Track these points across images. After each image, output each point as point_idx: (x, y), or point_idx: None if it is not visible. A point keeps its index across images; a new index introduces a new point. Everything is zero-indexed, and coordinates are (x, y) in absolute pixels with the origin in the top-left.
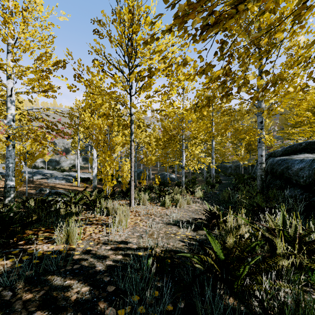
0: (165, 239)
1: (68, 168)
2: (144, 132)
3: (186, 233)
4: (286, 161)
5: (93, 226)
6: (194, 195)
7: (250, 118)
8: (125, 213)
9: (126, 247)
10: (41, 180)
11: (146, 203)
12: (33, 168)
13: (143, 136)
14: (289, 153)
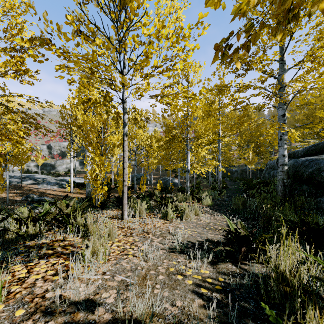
0: (167, 291)
1: (64, 172)
2: (143, 127)
3: (201, 270)
4: (316, 161)
5: (50, 261)
6: (201, 203)
7: (256, 121)
8: (109, 233)
9: (87, 323)
10: (31, 185)
11: (143, 214)
12: (26, 172)
13: (144, 139)
14: (313, 153)
